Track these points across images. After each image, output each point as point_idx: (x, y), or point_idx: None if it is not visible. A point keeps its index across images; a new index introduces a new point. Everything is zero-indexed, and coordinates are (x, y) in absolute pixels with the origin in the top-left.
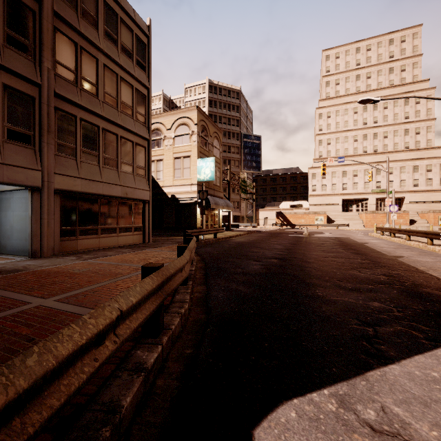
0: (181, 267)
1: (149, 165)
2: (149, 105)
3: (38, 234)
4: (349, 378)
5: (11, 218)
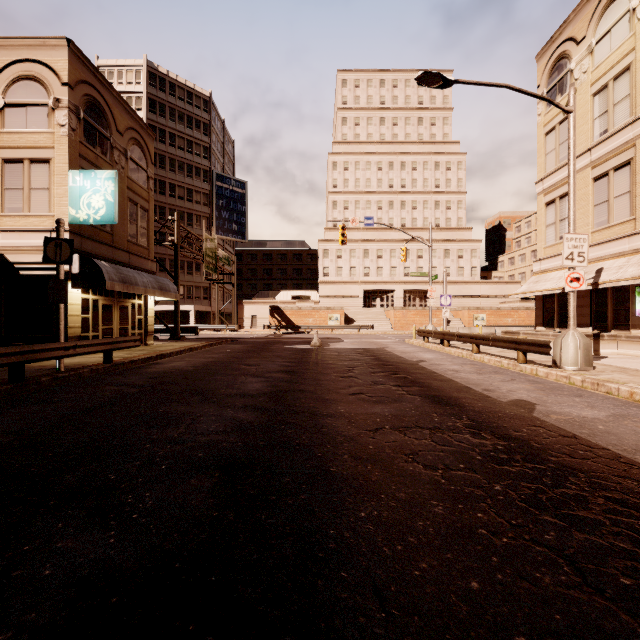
0: None
1: None
2: None
3: None
4: None
5: None
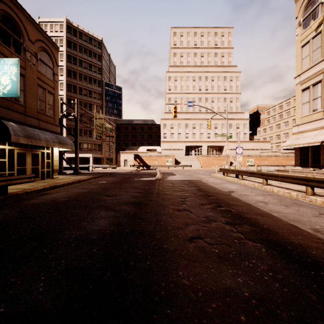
0: None
1: None
2: None
3: None
4: None
5: None
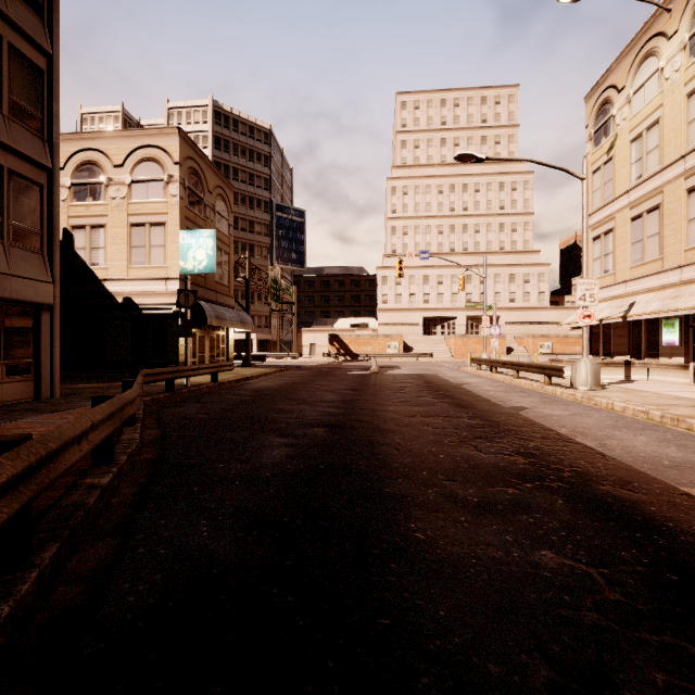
0: None
1: (53, 225)
2: (51, 92)
3: None
4: None
5: None
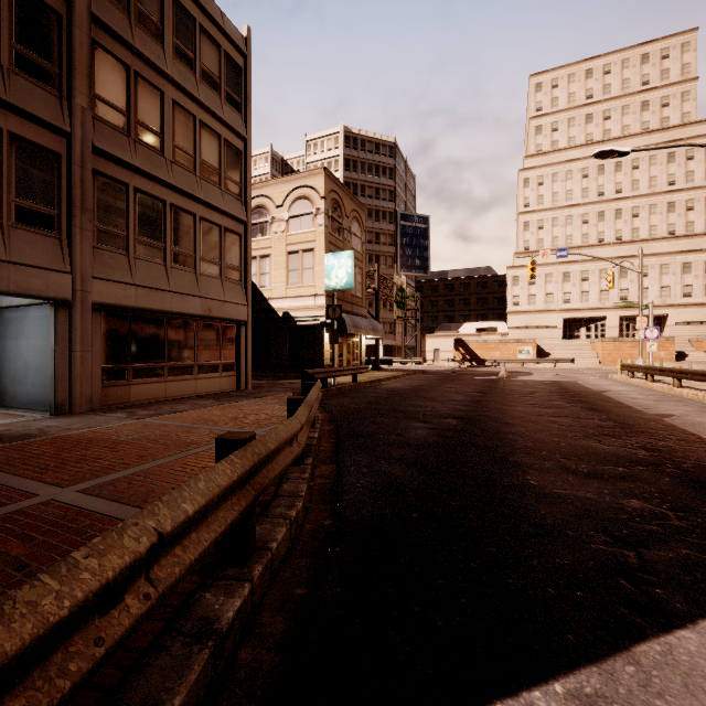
0: (290, 436)
1: (247, 263)
2: (246, 166)
3: (67, 376)
4: (602, 658)
5: (24, 349)
